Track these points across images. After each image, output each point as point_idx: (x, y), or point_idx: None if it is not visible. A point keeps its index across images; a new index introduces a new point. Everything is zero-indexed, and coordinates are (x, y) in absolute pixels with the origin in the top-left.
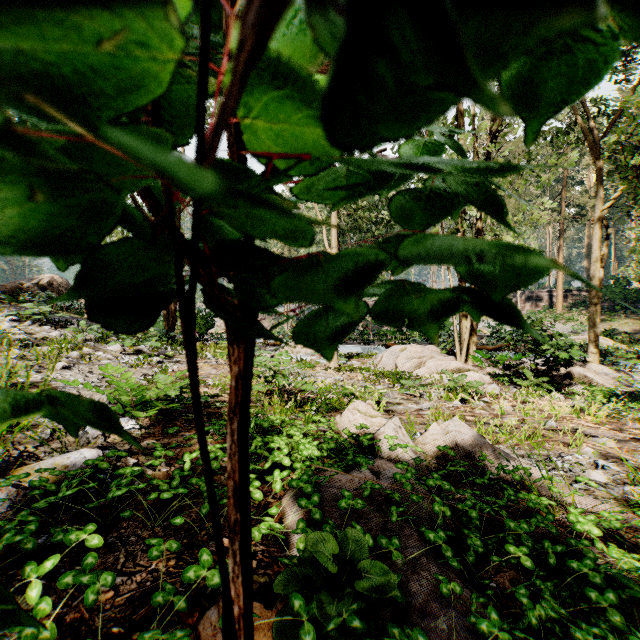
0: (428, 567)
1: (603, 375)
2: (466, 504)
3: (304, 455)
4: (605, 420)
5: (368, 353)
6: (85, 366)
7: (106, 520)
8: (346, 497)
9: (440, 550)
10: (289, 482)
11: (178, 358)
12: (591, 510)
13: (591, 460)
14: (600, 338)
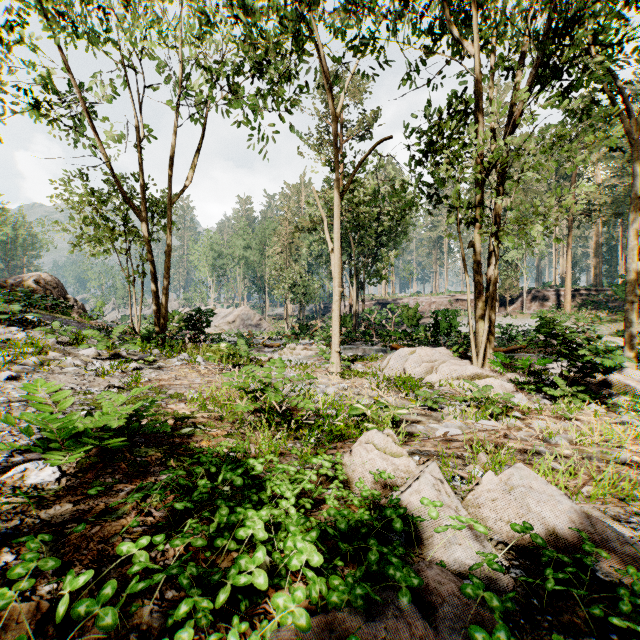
0: None
1: None
2: None
3: (293, 568)
4: None
5: (372, 355)
6: (41, 375)
7: None
8: None
9: None
10: None
11: (161, 363)
12: None
13: None
14: (616, 339)
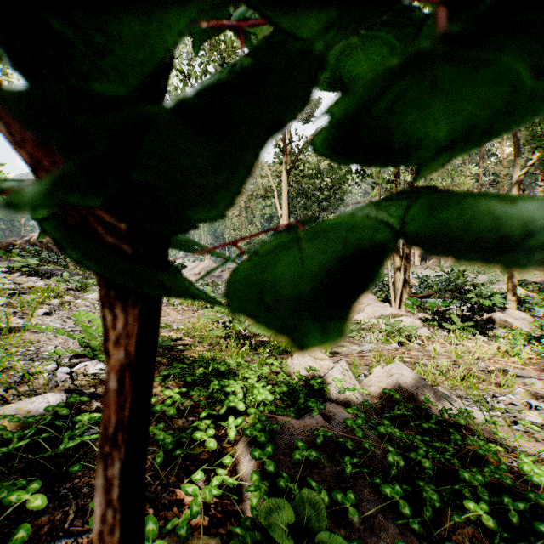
0: (386, 526)
1: (520, 320)
2: (419, 453)
3: (258, 400)
4: (527, 361)
5: None
6: (64, 312)
7: (61, 469)
8: (300, 448)
9: (394, 502)
10: (243, 430)
11: None
12: (535, 454)
13: (524, 401)
14: None
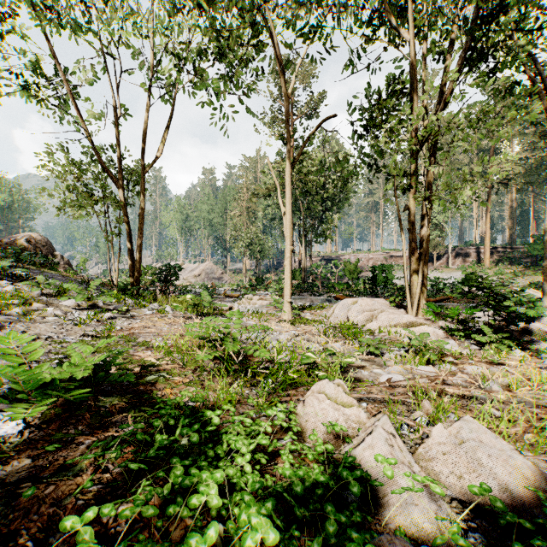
0: None
1: None
2: None
3: None
4: None
5: (319, 305)
6: (23, 325)
7: None
8: None
9: None
10: None
11: (134, 312)
12: None
13: None
14: (530, 290)
